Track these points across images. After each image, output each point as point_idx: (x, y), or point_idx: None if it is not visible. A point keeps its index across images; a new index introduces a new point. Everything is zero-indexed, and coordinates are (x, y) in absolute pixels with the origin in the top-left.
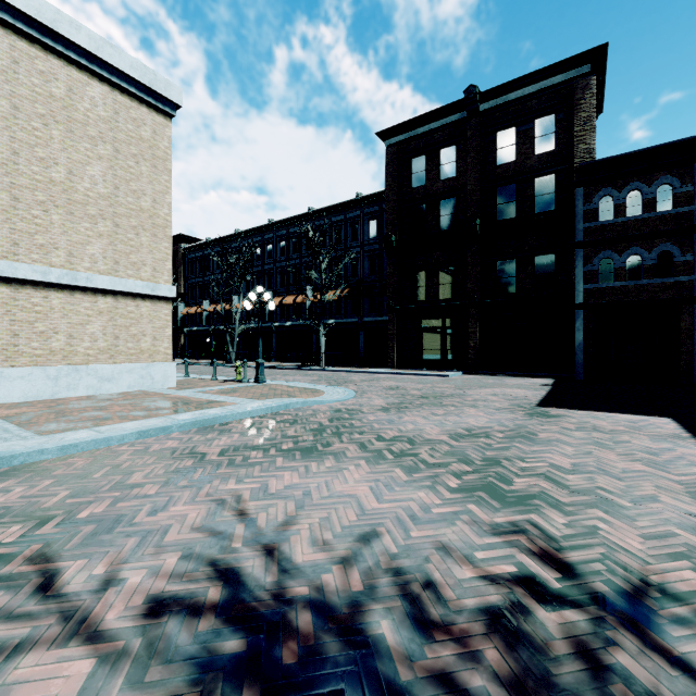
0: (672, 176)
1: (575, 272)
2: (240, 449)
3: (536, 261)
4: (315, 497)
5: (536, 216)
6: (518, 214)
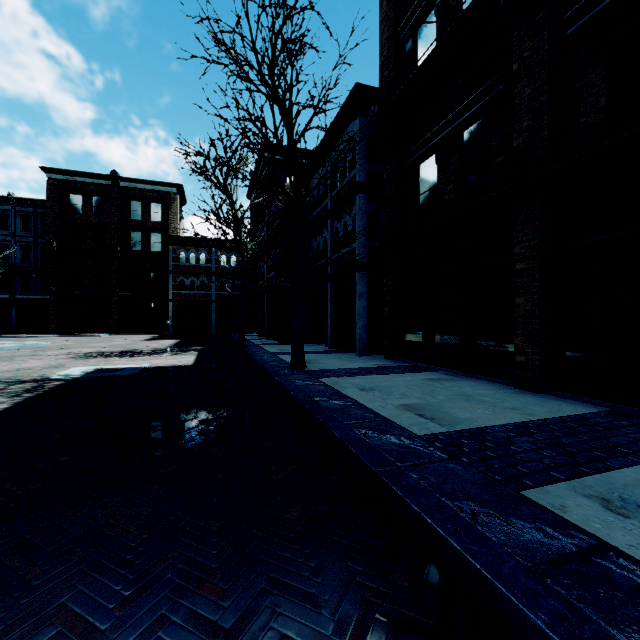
0: (205, 251)
1: (170, 284)
2: (39, 350)
3: (152, 275)
4: (82, 350)
5: (152, 254)
6: (143, 249)
